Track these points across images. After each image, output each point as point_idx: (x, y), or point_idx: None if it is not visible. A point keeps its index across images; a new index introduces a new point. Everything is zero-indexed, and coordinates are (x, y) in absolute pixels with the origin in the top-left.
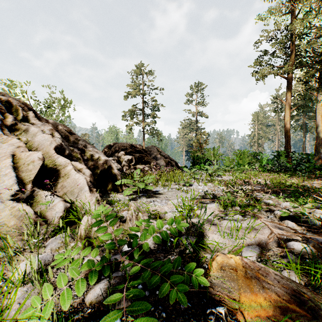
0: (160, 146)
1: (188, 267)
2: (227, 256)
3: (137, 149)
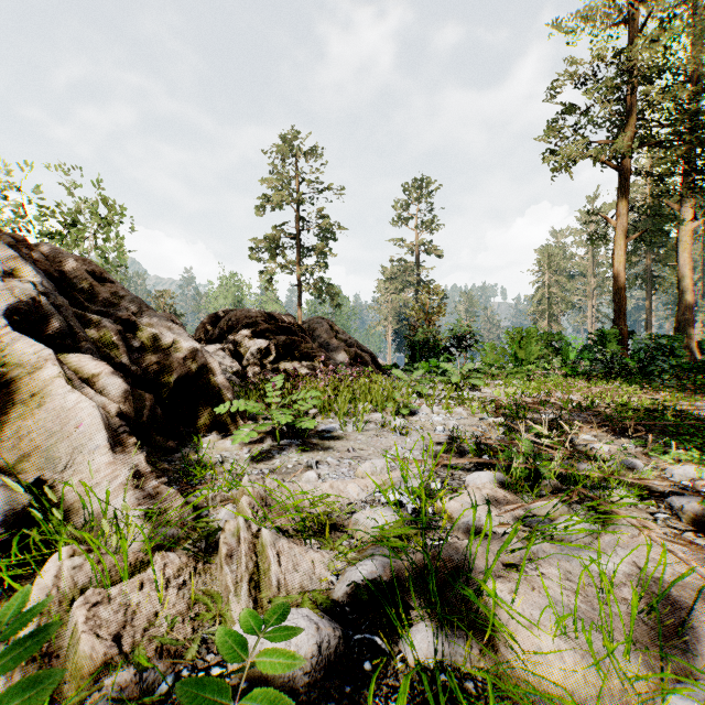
0: (337, 320)
1: None
2: None
3: (281, 324)
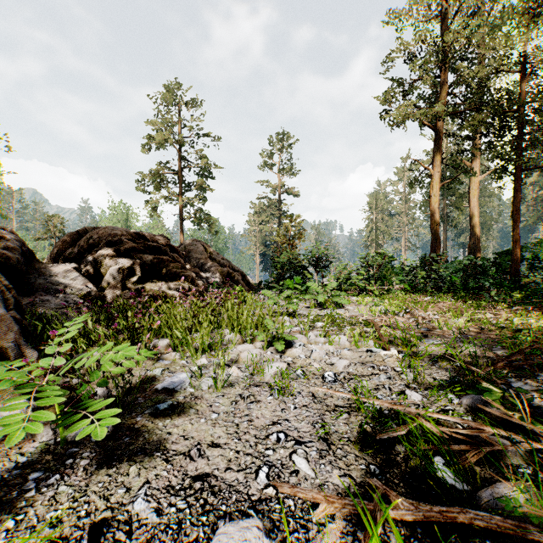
0: (215, 245)
1: None
2: None
3: (150, 243)
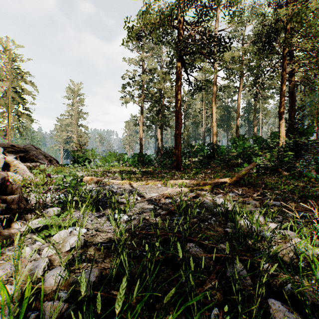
0: (31, 143)
1: (79, 177)
2: (87, 178)
3: (19, 148)
